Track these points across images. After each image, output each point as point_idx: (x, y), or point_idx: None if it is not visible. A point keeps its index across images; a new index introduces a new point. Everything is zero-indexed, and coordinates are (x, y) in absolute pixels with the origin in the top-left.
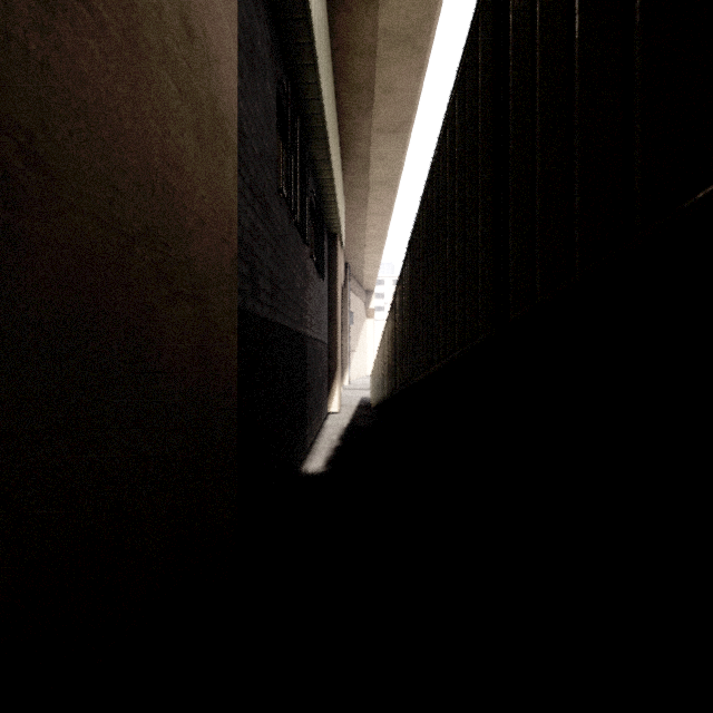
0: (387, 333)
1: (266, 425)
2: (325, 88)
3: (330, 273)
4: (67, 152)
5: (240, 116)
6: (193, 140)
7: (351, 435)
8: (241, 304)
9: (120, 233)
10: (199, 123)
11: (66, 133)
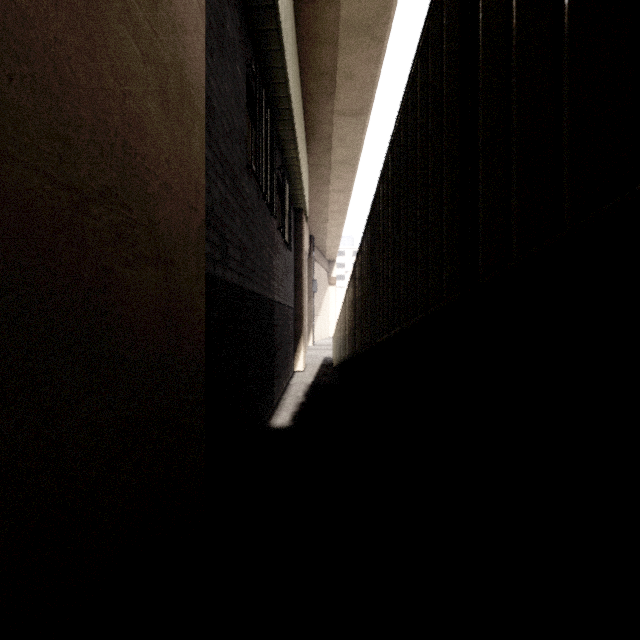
0: (348, 298)
1: (236, 383)
2: (291, 73)
3: (296, 244)
4: (5, 97)
5: (210, 93)
6: (157, 104)
7: (315, 391)
8: (211, 271)
9: (73, 190)
10: (164, 88)
11: (3, 76)
